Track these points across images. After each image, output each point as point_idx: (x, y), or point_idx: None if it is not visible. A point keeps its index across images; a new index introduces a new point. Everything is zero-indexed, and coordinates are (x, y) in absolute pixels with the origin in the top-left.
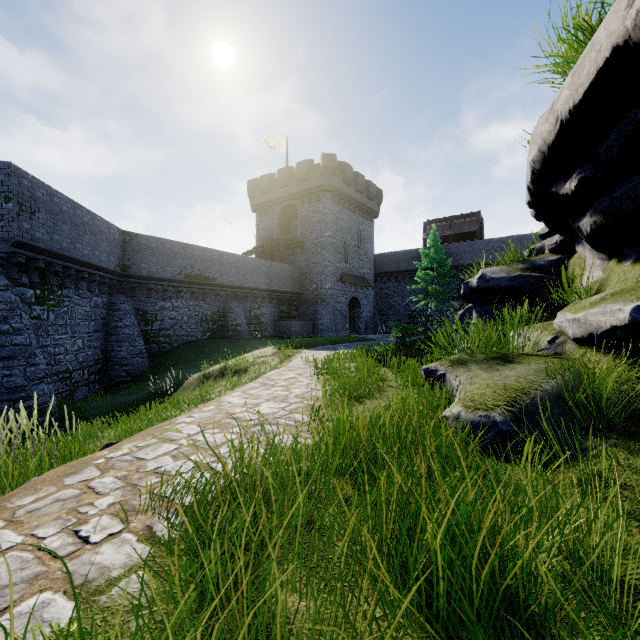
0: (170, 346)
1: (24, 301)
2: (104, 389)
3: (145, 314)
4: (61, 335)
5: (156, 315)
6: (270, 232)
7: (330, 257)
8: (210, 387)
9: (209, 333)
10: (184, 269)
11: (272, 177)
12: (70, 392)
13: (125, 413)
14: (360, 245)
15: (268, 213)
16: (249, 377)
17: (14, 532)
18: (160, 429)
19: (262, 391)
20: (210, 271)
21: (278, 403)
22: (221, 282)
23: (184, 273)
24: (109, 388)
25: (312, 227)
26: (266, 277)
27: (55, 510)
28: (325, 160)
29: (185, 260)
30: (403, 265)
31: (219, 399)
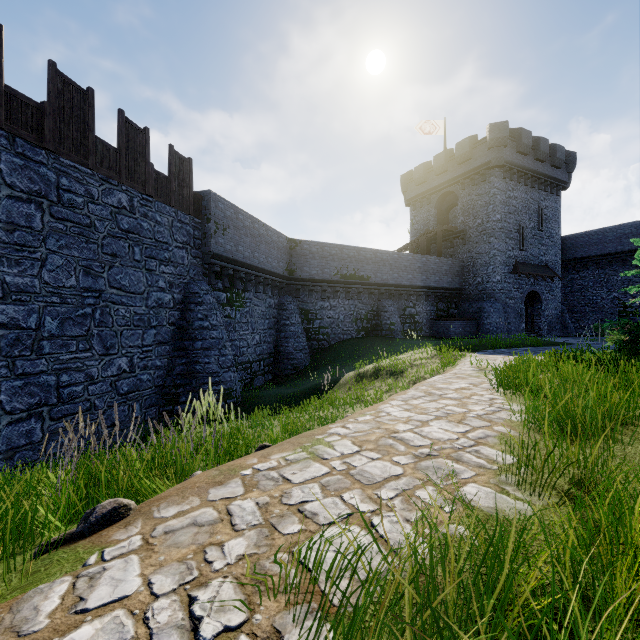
0: (328, 343)
1: (219, 303)
2: (275, 379)
3: (307, 313)
4: (244, 331)
5: (316, 314)
6: (425, 225)
7: (499, 245)
8: (364, 387)
9: (363, 332)
10: (340, 270)
11: (427, 166)
12: (251, 380)
13: (289, 404)
14: (541, 226)
15: (423, 205)
16: (406, 380)
17: (140, 565)
18: (311, 438)
19: (427, 403)
20: (364, 270)
21: (454, 424)
22: (375, 281)
23: (340, 274)
24: (279, 379)
25: (476, 212)
26: (421, 273)
27: (186, 541)
28: (493, 131)
29: (341, 261)
30: (609, 246)
31: (376, 407)
